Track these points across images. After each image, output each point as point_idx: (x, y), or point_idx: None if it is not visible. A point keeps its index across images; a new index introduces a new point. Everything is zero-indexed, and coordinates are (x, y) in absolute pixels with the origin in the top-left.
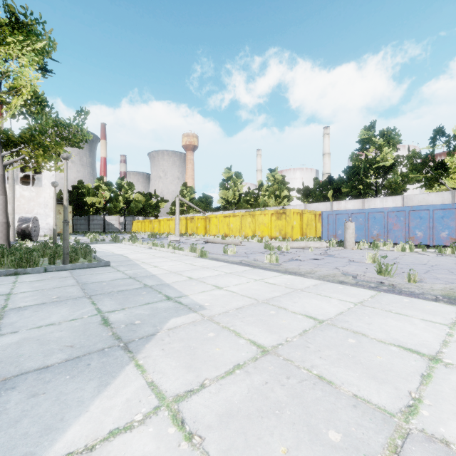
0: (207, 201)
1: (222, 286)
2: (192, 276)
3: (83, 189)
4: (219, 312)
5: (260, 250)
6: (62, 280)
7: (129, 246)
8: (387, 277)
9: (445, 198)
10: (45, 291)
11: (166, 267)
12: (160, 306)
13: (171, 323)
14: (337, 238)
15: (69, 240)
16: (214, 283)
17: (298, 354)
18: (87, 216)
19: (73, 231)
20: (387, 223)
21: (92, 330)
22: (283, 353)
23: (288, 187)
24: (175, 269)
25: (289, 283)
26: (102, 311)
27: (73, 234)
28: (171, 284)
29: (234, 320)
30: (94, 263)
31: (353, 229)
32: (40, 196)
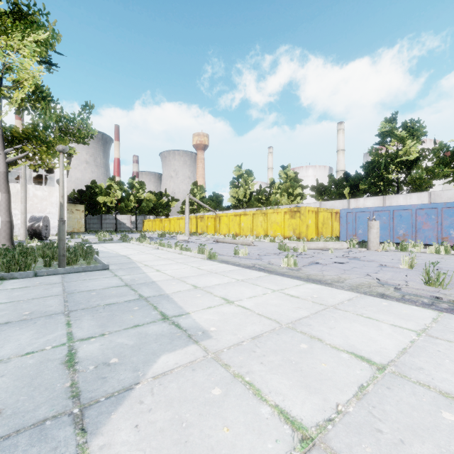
0: (218, 200)
1: (233, 300)
2: (197, 283)
3: (96, 188)
4: (228, 344)
5: (274, 251)
6: (48, 287)
7: (136, 245)
8: (439, 289)
9: None
10: (20, 303)
11: (169, 271)
12: (151, 331)
13: (160, 363)
14: (357, 238)
15: (79, 239)
16: (223, 295)
17: (367, 451)
18: (100, 215)
19: (85, 230)
20: (416, 221)
21: (45, 375)
22: (340, 445)
23: (301, 185)
24: (179, 274)
25: (316, 297)
26: (74, 337)
27: (85, 233)
28: (171, 295)
29: (250, 360)
30: (90, 266)
31: (377, 229)
32: (52, 195)
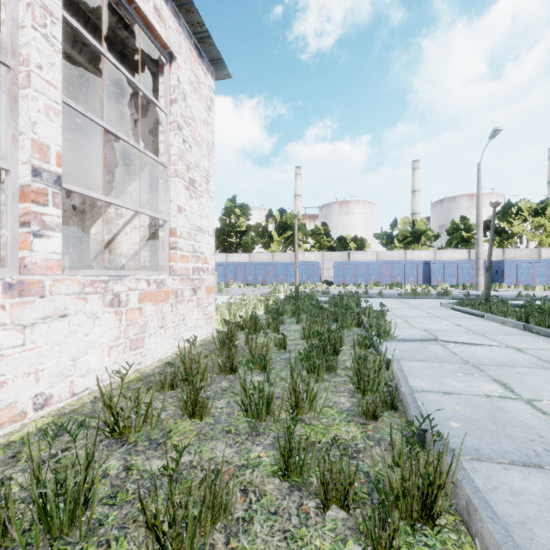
0: None
1: None
2: None
3: None
4: None
5: None
6: None
7: None
8: (221, 293)
9: (269, 257)
10: None
11: None
12: None
13: None
14: None
15: None
16: None
17: None
18: None
19: None
20: (236, 272)
21: None
22: None
23: None
24: None
25: None
26: None
27: None
28: None
29: None
30: None
31: (216, 276)
32: None
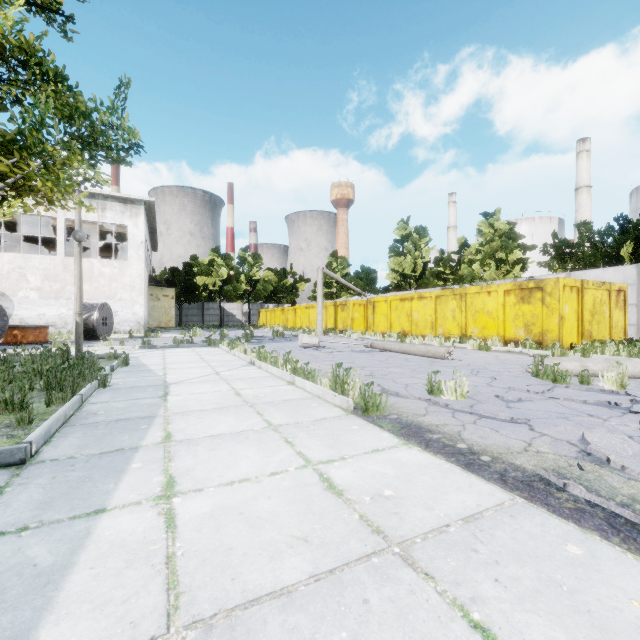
0: (368, 277)
1: None
2: None
3: (196, 266)
4: None
5: (525, 381)
6: None
7: (222, 354)
8: None
9: None
10: None
11: (200, 509)
12: None
13: None
14: None
15: (154, 339)
16: None
17: None
18: (201, 303)
19: (180, 325)
20: None
21: None
22: None
23: (522, 244)
24: (222, 559)
25: None
26: None
27: (179, 328)
28: None
29: None
30: None
31: None
32: (124, 273)
